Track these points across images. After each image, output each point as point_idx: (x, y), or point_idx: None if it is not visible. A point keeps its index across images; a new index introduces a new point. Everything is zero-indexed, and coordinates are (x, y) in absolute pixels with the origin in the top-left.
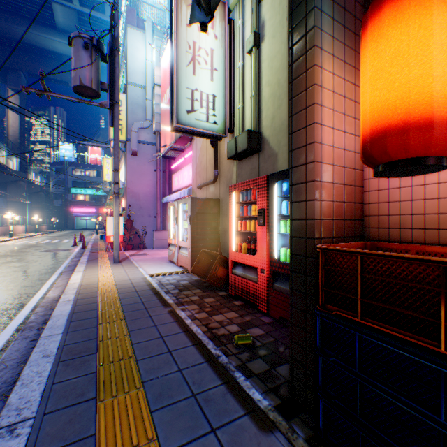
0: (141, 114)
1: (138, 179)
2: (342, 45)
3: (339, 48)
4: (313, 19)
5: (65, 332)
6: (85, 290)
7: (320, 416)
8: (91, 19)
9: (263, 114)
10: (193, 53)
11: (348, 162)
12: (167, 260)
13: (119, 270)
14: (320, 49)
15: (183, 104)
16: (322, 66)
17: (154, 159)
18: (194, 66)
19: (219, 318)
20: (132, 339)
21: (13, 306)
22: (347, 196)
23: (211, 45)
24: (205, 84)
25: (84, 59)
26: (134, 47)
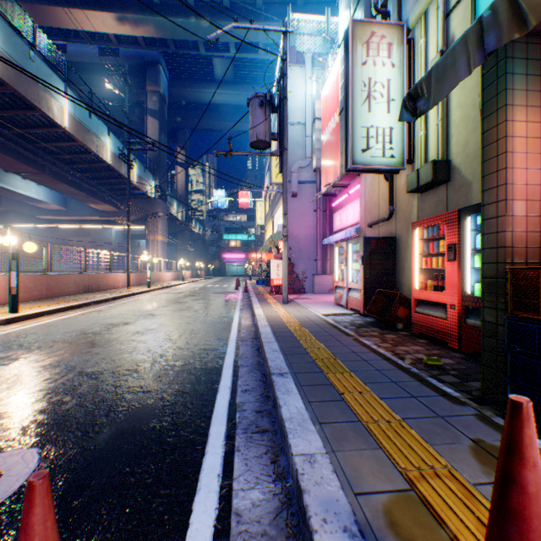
0: (300, 153)
1: (297, 221)
2: (537, 92)
3: (533, 97)
4: (503, 83)
5: (277, 341)
6: (272, 320)
7: None
8: (244, 62)
9: (452, 139)
10: (367, 90)
11: None
12: (332, 304)
13: (291, 309)
14: (511, 106)
15: (357, 144)
16: (513, 119)
17: (314, 199)
18: (369, 103)
19: (404, 348)
20: (330, 350)
21: (223, 327)
22: None
23: (387, 75)
24: (381, 119)
25: (259, 116)
26: (293, 85)
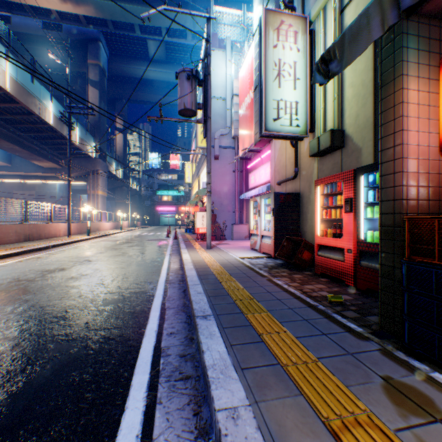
0: (221, 123)
1: (219, 180)
2: (426, 66)
3: (423, 70)
4: (400, 55)
5: (201, 284)
6: (198, 264)
7: (405, 334)
8: (174, 46)
9: (346, 113)
10: (278, 69)
11: (432, 155)
12: (248, 249)
13: (214, 253)
14: (406, 76)
15: (270, 114)
16: (407, 88)
17: (233, 161)
18: (279, 80)
19: (310, 287)
20: (248, 291)
21: (154, 271)
22: (431, 182)
23: (293, 58)
24: (288, 94)
25: (186, 88)
26: (216, 66)
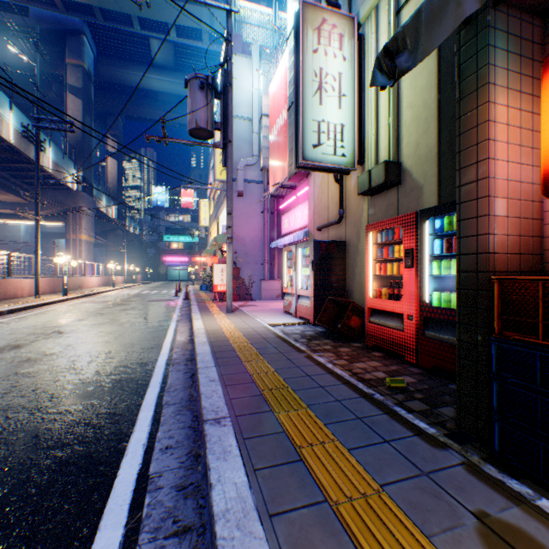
0: (247, 150)
1: (244, 223)
2: (517, 75)
3: (513, 79)
4: (486, 57)
5: (217, 366)
6: (213, 335)
7: (495, 438)
8: (186, 49)
9: (403, 141)
10: (319, 81)
11: (523, 194)
12: (281, 312)
13: (236, 319)
14: (493, 85)
15: (308, 138)
16: (494, 102)
17: (262, 199)
18: (320, 95)
19: (361, 366)
20: (280, 375)
21: (152, 346)
22: (523, 230)
23: (338, 68)
24: (332, 114)
25: (199, 101)
26: (240, 76)
